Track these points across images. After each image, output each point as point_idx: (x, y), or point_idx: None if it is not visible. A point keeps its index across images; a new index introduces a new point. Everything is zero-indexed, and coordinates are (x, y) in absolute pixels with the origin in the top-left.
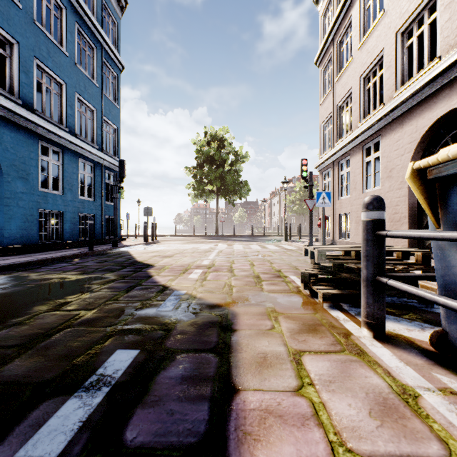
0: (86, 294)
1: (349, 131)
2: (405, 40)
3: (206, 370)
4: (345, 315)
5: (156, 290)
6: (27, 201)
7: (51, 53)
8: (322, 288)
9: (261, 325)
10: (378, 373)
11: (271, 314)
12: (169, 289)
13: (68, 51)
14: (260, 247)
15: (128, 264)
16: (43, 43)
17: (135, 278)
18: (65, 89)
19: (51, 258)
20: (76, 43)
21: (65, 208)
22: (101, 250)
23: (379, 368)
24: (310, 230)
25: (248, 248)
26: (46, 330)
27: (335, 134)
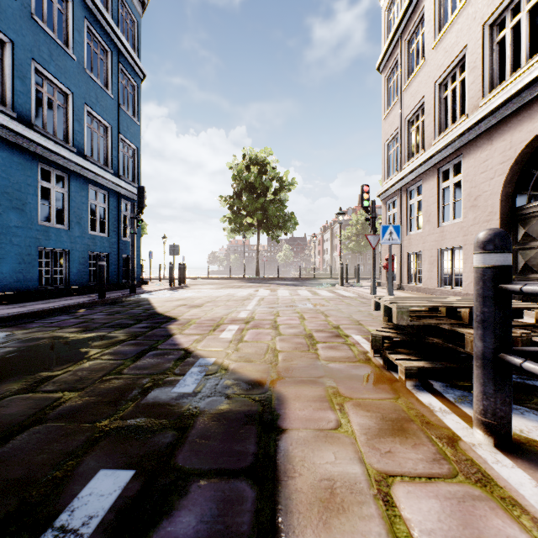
0: (80, 363)
1: (420, 150)
2: (495, 33)
3: (236, 520)
4: (440, 402)
5: (174, 357)
6: (23, 237)
7: (54, 55)
8: (403, 359)
9: (321, 420)
10: (526, 527)
11: (334, 399)
12: (193, 356)
13: (75, 53)
14: (311, 293)
15: (145, 317)
16: (43, 43)
17: (150, 337)
18: (72, 100)
19: (49, 309)
20: (85, 45)
21: (71, 245)
22: (115, 297)
23: (524, 515)
24: (373, 272)
25: (296, 294)
26: (5, 428)
27: (403, 155)
